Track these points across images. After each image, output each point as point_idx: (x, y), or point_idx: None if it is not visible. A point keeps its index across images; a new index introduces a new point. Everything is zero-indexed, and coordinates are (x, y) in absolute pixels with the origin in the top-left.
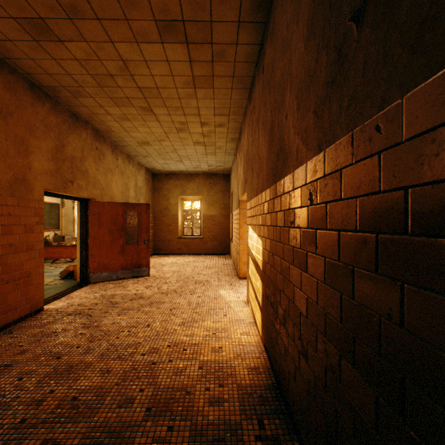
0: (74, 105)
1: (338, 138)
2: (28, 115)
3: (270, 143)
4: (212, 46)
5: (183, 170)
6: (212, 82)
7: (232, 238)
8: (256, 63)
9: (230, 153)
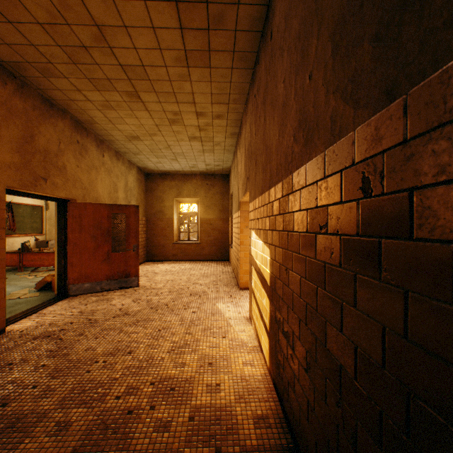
0: (46, 88)
1: (452, 53)
2: None
3: (282, 123)
4: (207, 7)
5: (179, 169)
6: (208, 59)
7: (232, 244)
8: (261, 33)
9: (229, 150)
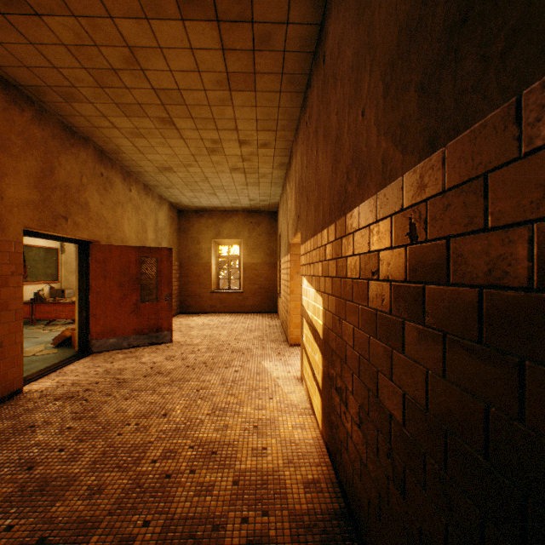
0: (68, 114)
1: (478, 117)
2: None
3: (335, 159)
4: (253, 27)
5: (218, 205)
6: (253, 82)
7: (280, 293)
8: (313, 54)
9: (277, 183)
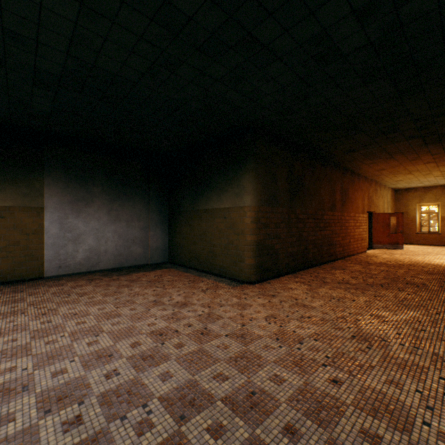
0: (373, 177)
1: None
2: (364, 188)
3: None
4: None
5: (421, 186)
6: None
7: None
8: None
9: None
